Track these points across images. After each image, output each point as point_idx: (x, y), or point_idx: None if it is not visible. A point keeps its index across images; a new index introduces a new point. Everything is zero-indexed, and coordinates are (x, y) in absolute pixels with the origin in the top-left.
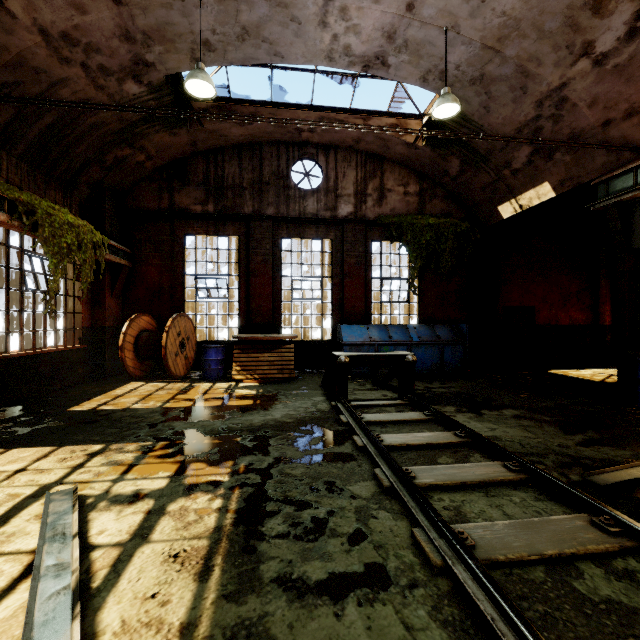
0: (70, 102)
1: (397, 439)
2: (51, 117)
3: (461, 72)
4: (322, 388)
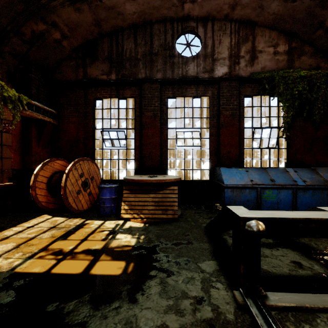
0: None
1: None
2: None
3: None
4: (207, 238)
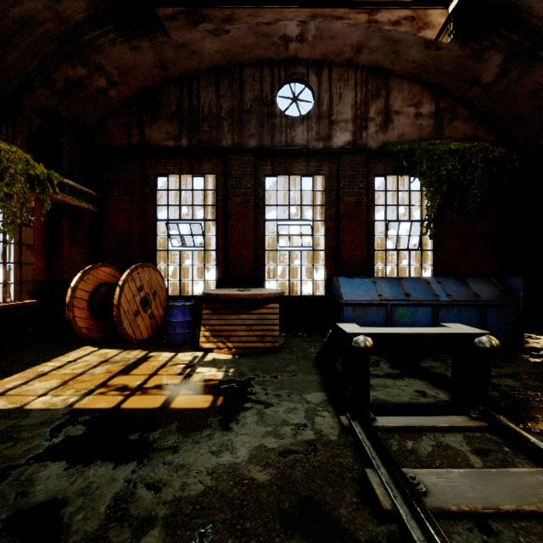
0: None
1: None
2: None
3: None
4: (318, 369)
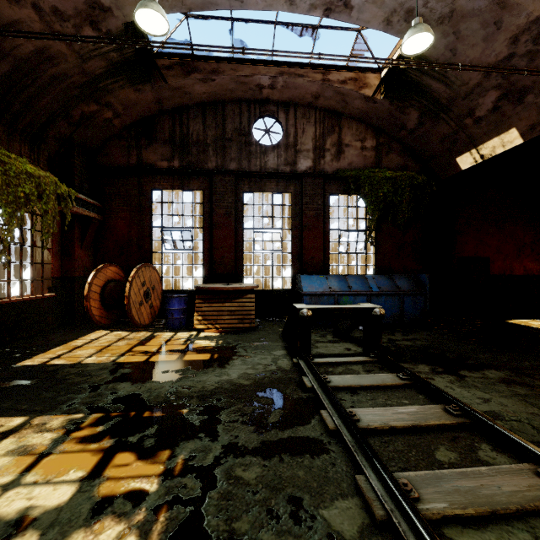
0: (5, 30)
1: (376, 417)
2: (7, 65)
3: (429, 9)
4: (282, 339)
